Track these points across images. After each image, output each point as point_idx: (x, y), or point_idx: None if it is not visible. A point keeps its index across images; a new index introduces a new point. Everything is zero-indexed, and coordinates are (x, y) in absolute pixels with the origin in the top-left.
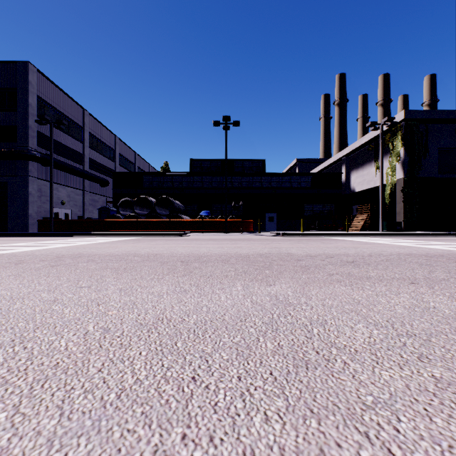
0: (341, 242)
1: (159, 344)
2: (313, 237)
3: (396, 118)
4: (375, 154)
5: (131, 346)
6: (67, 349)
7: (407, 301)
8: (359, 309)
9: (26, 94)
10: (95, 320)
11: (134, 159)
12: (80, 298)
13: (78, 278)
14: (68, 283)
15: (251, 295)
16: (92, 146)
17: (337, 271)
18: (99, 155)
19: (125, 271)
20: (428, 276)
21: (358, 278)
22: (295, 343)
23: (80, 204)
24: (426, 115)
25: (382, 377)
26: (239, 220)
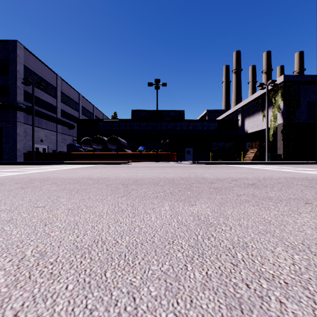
0: (240, 169)
1: (89, 274)
2: (219, 165)
3: (277, 81)
4: (262, 106)
5: (60, 277)
6: None
7: (310, 221)
8: (272, 230)
9: (15, 63)
10: (36, 243)
11: (92, 110)
12: (32, 218)
13: (38, 199)
14: (28, 203)
15: (177, 215)
16: (63, 101)
17: (243, 192)
18: (68, 107)
19: (77, 192)
20: (316, 197)
21: (262, 198)
22: (222, 272)
23: (54, 141)
24: (299, 78)
25: None
26: (166, 153)
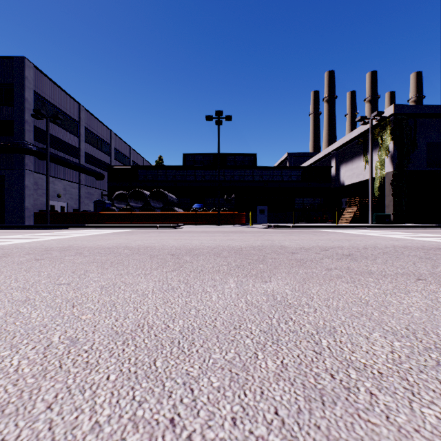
0: (333, 234)
1: (134, 363)
2: (304, 229)
3: (385, 113)
4: (364, 149)
5: (98, 366)
6: (17, 371)
7: (421, 302)
8: (369, 312)
9: (23, 89)
10: (64, 328)
11: (129, 153)
12: (55, 297)
13: (60, 274)
14: (47, 280)
15: (246, 294)
16: (88, 140)
17: (335, 265)
18: (95, 149)
19: (111, 265)
20: (433, 271)
21: (359, 273)
22: (302, 360)
23: (76, 197)
24: (415, 109)
25: (427, 419)
26: (231, 213)
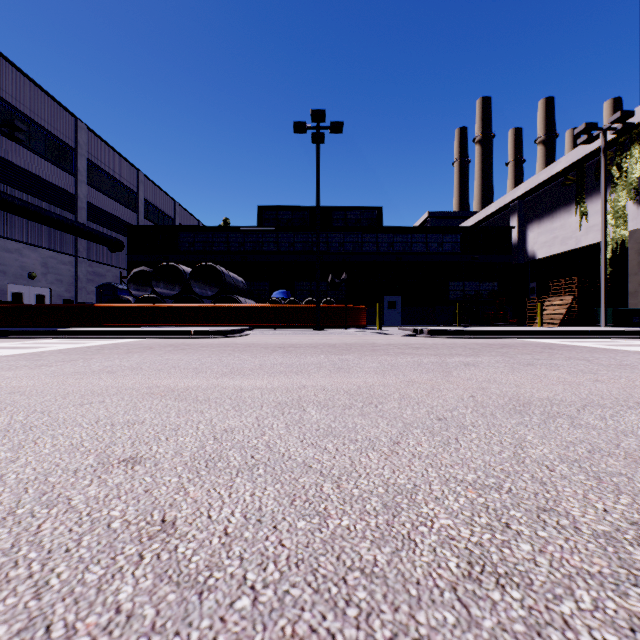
0: (638, 360)
1: None
2: (498, 339)
3: (631, 118)
4: (578, 192)
5: None
6: None
7: None
8: None
9: None
10: None
11: (172, 211)
12: None
13: None
14: None
15: None
16: (95, 183)
17: None
18: (107, 199)
19: None
20: None
21: None
22: None
23: (70, 279)
24: None
25: None
26: (342, 306)
